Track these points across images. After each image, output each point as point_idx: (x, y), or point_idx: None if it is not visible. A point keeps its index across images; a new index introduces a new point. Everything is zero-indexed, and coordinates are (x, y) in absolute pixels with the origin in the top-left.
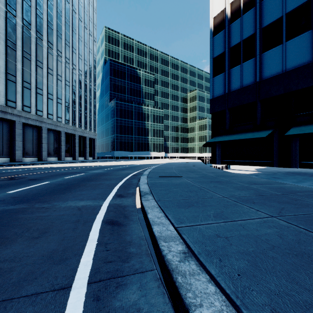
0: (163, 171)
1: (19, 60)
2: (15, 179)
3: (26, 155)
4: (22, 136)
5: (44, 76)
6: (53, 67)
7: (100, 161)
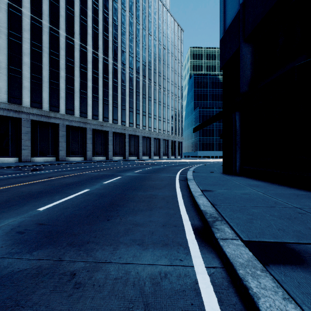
0: (214, 164)
1: (141, 100)
2: (155, 164)
3: (143, 155)
4: (142, 144)
5: (152, 105)
6: (156, 97)
7: (185, 159)
